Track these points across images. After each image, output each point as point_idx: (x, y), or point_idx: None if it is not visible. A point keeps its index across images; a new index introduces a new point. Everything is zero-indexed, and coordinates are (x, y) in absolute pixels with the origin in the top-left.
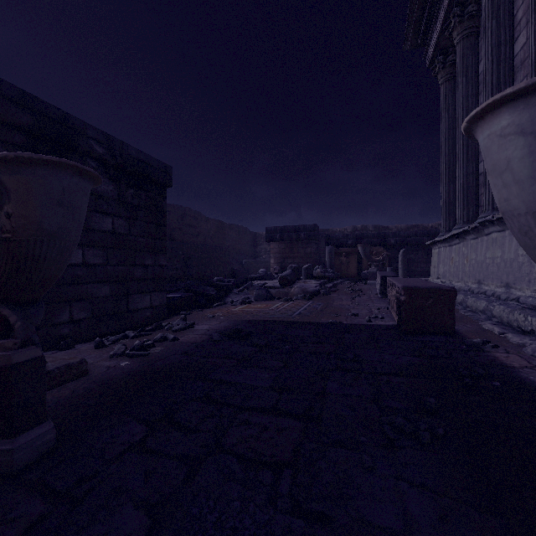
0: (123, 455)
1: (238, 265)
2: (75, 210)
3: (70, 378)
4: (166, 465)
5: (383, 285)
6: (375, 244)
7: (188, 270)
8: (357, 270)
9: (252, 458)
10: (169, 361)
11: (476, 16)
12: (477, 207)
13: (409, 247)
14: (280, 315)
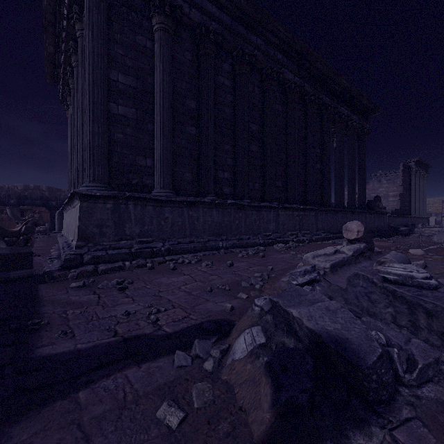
0: None
1: None
2: None
3: None
4: None
5: None
6: (39, 205)
7: None
8: None
9: None
10: None
11: None
12: None
13: None
14: None
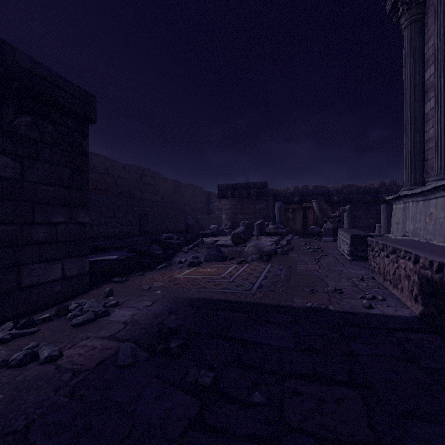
0: None
1: (193, 221)
2: None
3: None
4: None
5: (354, 245)
6: None
7: (144, 225)
8: (302, 226)
9: None
10: None
11: None
12: None
13: (351, 204)
14: (235, 289)
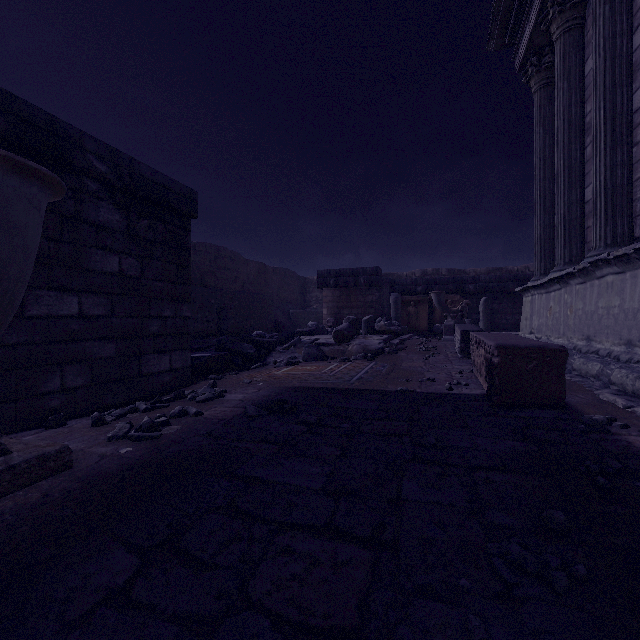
0: (94, 612)
1: (283, 317)
2: (16, 231)
3: (45, 473)
4: (158, 633)
5: (465, 341)
6: (450, 292)
7: (223, 322)
8: (428, 323)
9: (294, 620)
10: (186, 446)
11: (580, 4)
12: (582, 244)
13: (491, 295)
14: (335, 380)
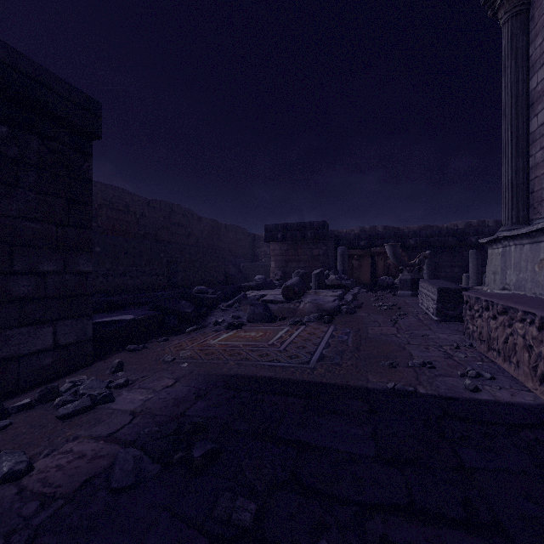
0: None
1: (235, 270)
2: None
3: None
4: None
5: (443, 301)
6: None
7: (173, 275)
8: (370, 276)
9: None
10: None
11: None
12: None
13: (431, 249)
14: (287, 361)
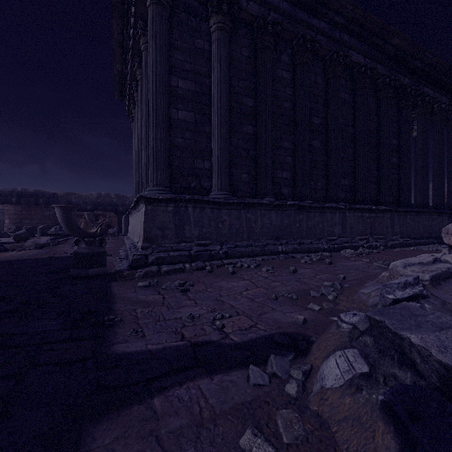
0: None
1: None
2: None
3: None
4: None
5: None
6: (109, 210)
7: None
8: None
9: None
10: None
11: None
12: None
13: None
14: (13, 257)
